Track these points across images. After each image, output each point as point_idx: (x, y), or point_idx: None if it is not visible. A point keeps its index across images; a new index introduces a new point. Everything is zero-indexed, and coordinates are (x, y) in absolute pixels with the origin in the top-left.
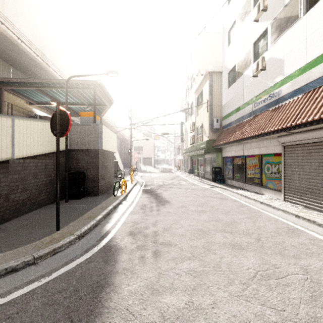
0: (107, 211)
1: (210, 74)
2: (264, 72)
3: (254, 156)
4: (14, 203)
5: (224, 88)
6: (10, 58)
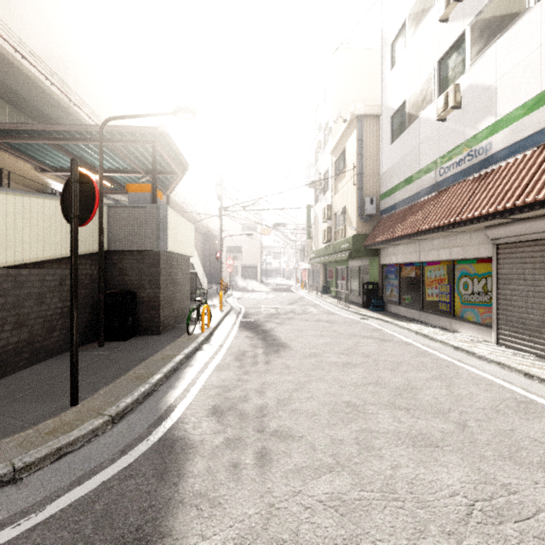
0: (172, 364)
1: (359, 119)
2: (459, 112)
3: (439, 262)
4: None
5: (384, 143)
6: (4, 88)
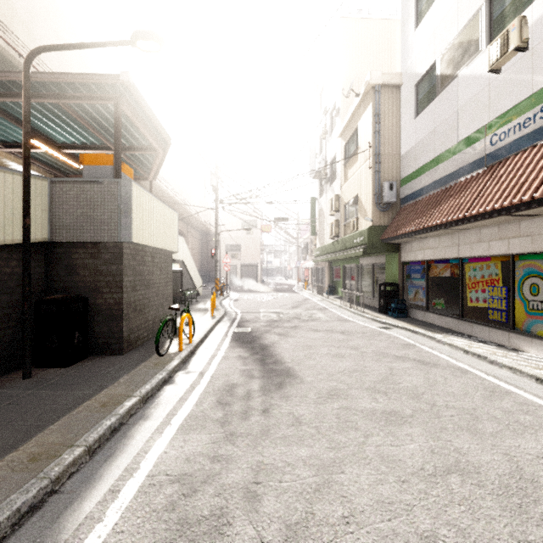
0: (111, 420)
1: (376, 90)
2: (524, 55)
3: (490, 258)
4: None
5: (407, 117)
6: None
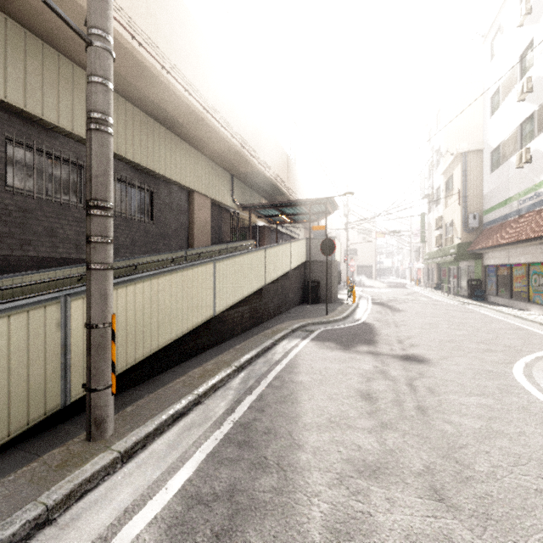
0: (350, 310)
1: (463, 155)
2: (530, 164)
3: (521, 265)
4: (289, 300)
5: (486, 171)
6: (252, 183)
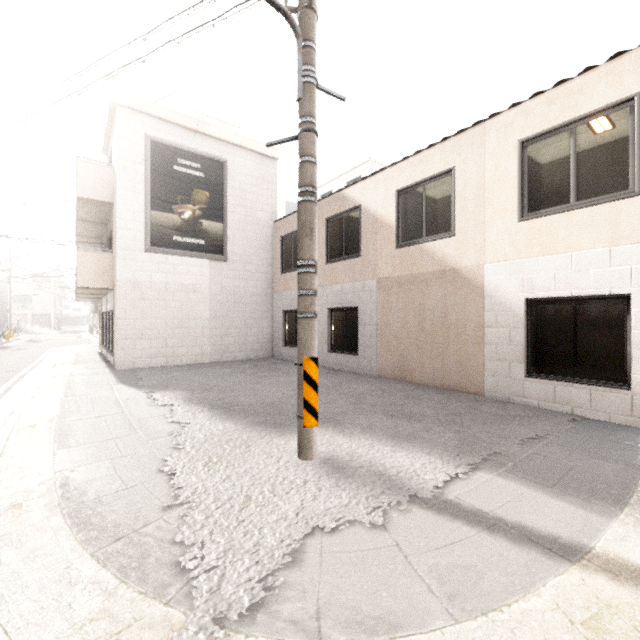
0: (0, 343)
1: None
2: None
3: None
4: None
5: None
6: None
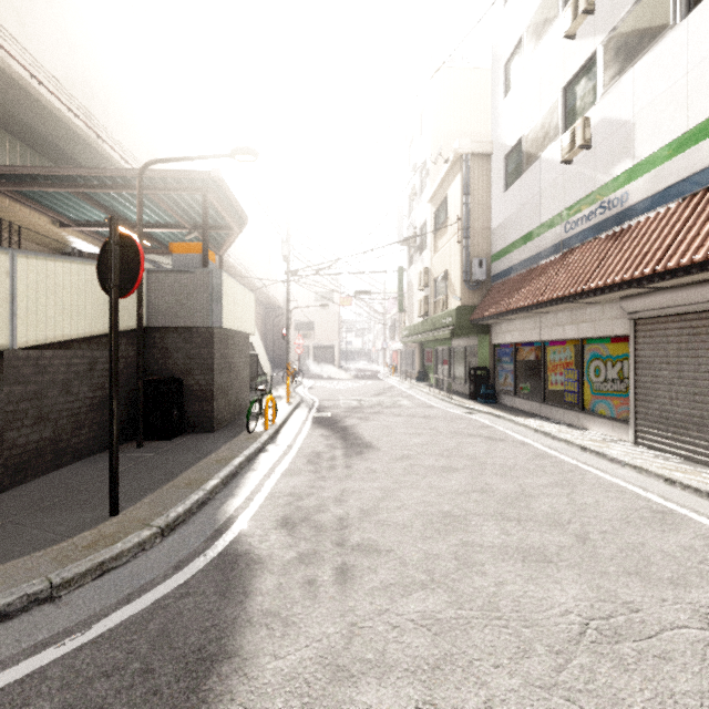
0: (231, 468)
1: (465, 159)
2: (589, 152)
3: (565, 342)
4: (16, 451)
5: (497, 190)
6: (16, 121)
